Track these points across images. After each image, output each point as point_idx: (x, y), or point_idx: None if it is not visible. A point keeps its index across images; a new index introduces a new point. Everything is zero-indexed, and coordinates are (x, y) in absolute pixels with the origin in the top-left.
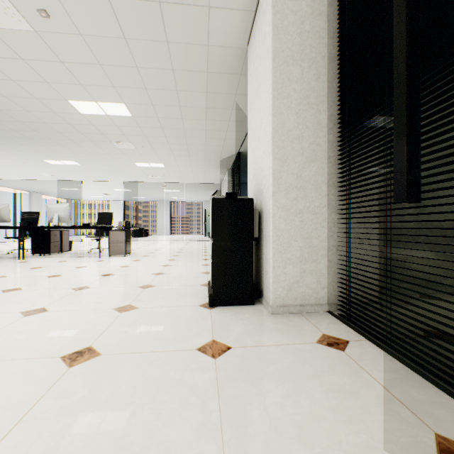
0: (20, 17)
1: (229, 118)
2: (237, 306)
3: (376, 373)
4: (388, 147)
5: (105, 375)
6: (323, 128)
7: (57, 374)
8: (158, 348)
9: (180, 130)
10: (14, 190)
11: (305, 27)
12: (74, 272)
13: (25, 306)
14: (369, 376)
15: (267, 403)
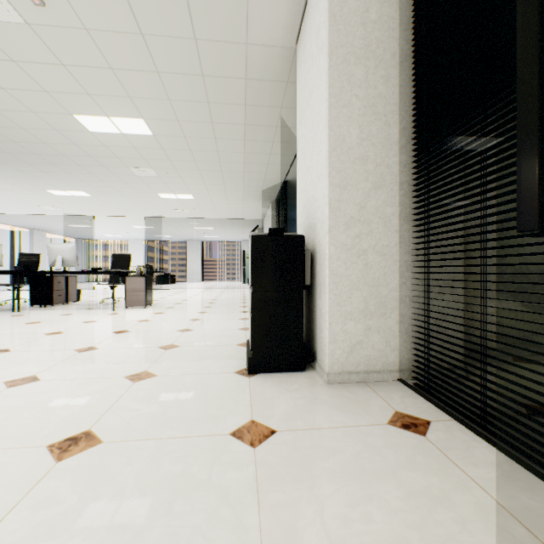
0: (7, 5)
1: (273, 138)
2: (283, 373)
3: (471, 468)
4: (482, 167)
5: (104, 473)
6: (393, 146)
7: (38, 472)
8: (179, 433)
9: (213, 152)
10: (12, 227)
11: (370, 16)
12: (80, 328)
13: (11, 373)
14: (463, 473)
15: (325, 516)
